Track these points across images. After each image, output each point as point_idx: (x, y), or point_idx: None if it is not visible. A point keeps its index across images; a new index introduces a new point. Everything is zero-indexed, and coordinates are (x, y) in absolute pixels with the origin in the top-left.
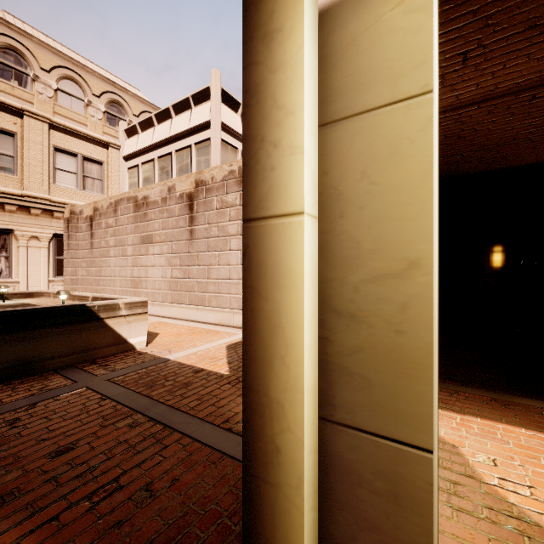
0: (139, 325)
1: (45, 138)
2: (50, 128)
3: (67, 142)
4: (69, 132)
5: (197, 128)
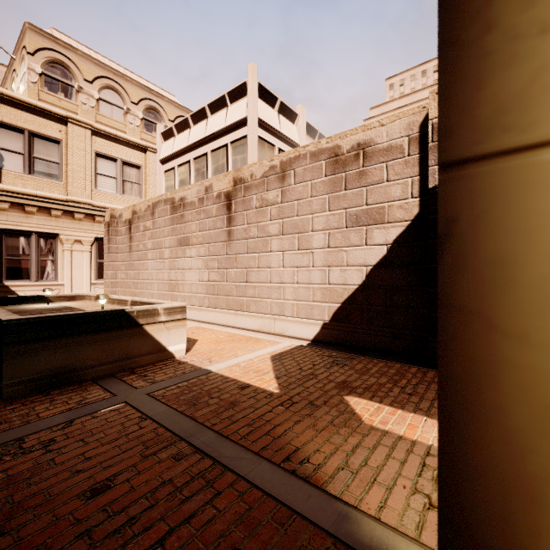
0: (179, 331)
1: (87, 144)
2: (92, 134)
3: (108, 147)
4: (109, 137)
5: (233, 126)
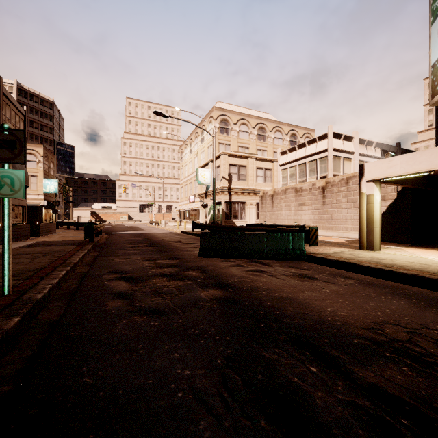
0: None
1: (254, 164)
2: (255, 160)
3: (260, 164)
4: (260, 159)
5: (320, 151)
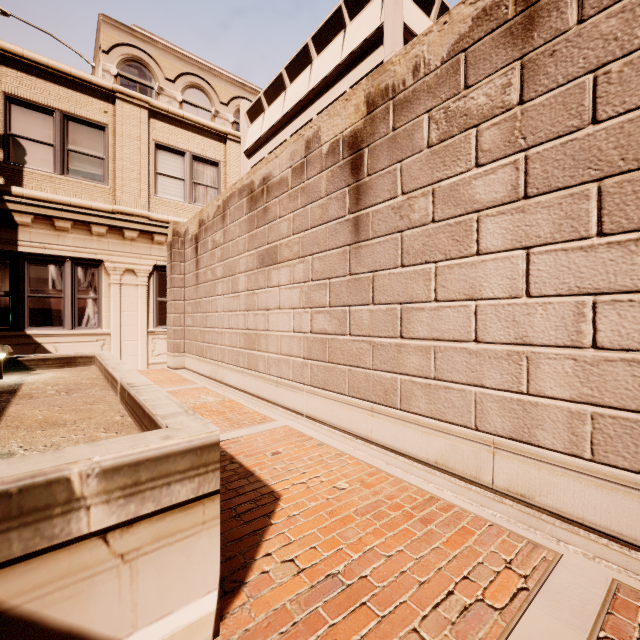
0: (182, 552)
1: (143, 130)
2: (150, 117)
3: (172, 135)
4: (174, 121)
5: (355, 57)
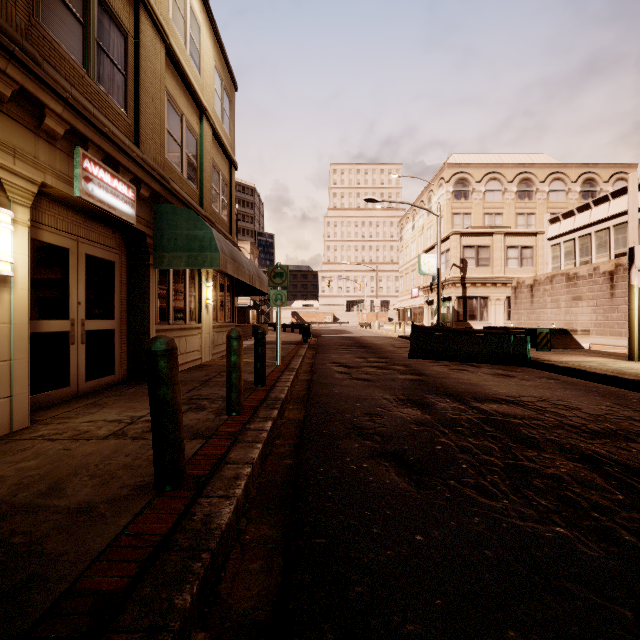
0: (585, 339)
1: (502, 243)
2: (504, 236)
3: (512, 241)
4: (513, 234)
5: (615, 215)
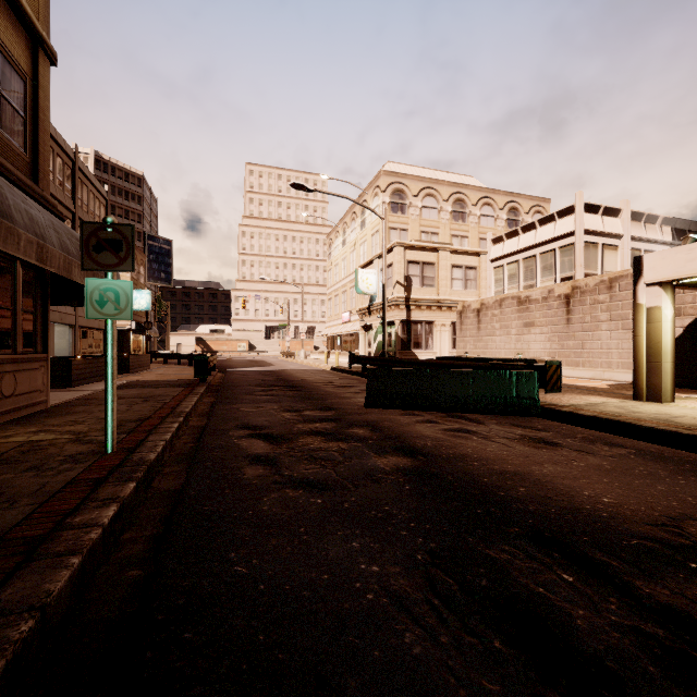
0: None
1: (447, 261)
2: (449, 254)
3: (457, 259)
4: (458, 252)
5: (561, 236)
